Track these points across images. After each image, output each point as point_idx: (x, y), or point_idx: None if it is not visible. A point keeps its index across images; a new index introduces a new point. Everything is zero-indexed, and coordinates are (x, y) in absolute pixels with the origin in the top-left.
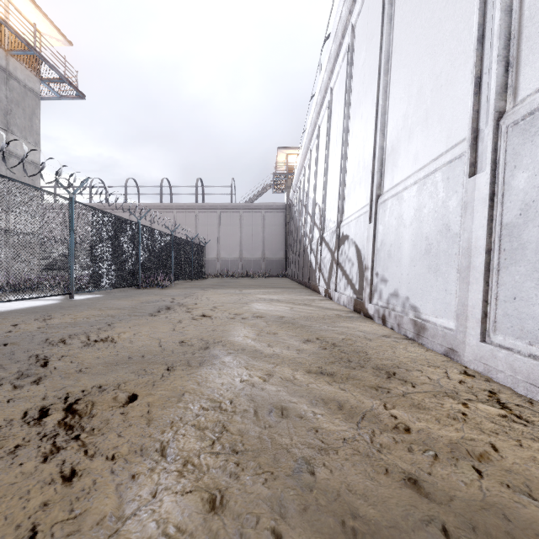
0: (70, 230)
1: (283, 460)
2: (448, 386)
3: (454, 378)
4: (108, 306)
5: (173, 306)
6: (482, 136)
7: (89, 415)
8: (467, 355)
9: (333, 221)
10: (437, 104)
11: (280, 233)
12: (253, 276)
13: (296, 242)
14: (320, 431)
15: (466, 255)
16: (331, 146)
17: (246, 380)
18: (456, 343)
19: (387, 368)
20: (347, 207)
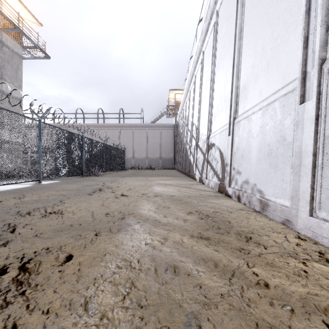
0: (39, 140)
1: (176, 314)
2: (289, 248)
3: (292, 241)
4: (62, 189)
5: (104, 189)
6: (309, 76)
7: (36, 272)
8: (299, 225)
9: (204, 135)
10: (275, 57)
11: (170, 142)
12: (154, 169)
13: (181, 148)
14: (203, 287)
15: (298, 157)
16: (203, 87)
17: (149, 243)
18: (291, 216)
19: (245, 233)
20: (213, 126)
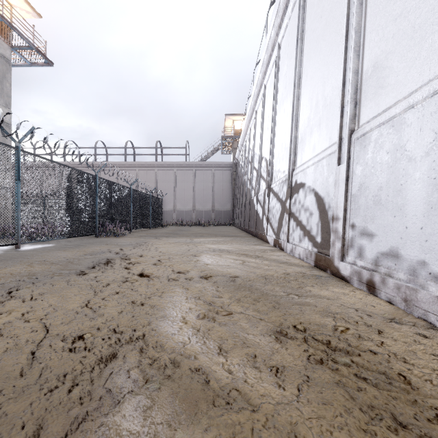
0: (15, 179)
1: None
2: None
3: None
4: (43, 260)
5: (115, 260)
6: None
7: None
8: None
9: (282, 171)
10: None
11: (227, 188)
12: (205, 225)
13: (242, 195)
14: None
15: None
16: (279, 99)
17: None
18: None
19: None
20: (301, 154)
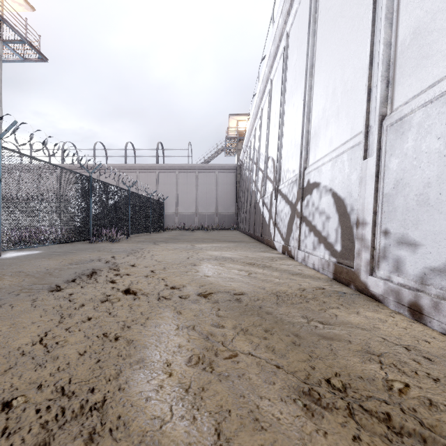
0: None
1: None
2: None
3: None
4: (19, 271)
5: (101, 271)
6: None
7: None
8: None
9: (291, 171)
10: None
11: (231, 191)
12: (208, 229)
13: (247, 198)
14: None
15: None
16: (287, 92)
17: None
18: None
19: None
20: (314, 150)
